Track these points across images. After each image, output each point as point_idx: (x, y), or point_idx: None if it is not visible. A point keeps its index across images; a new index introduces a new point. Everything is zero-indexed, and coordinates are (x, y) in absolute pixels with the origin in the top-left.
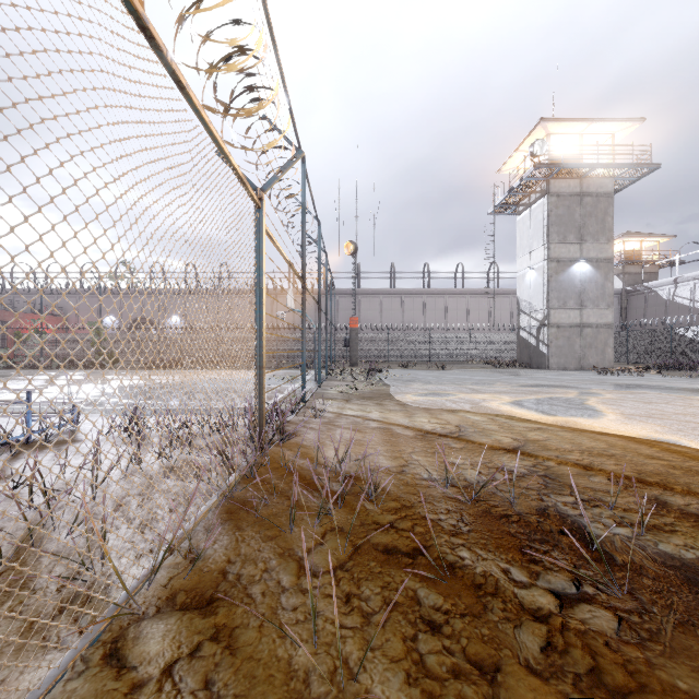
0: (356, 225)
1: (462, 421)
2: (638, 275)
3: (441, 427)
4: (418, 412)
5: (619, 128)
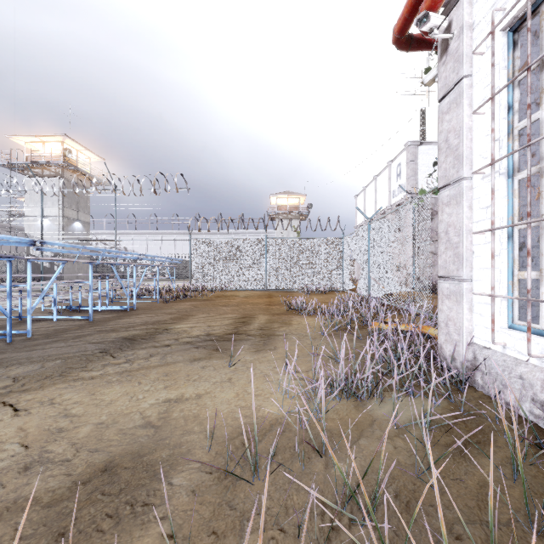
0: None
1: None
2: None
3: None
4: None
5: (94, 157)
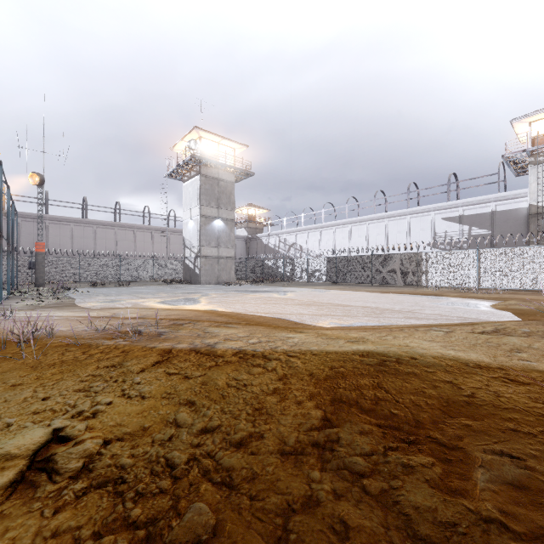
0: (43, 159)
1: (120, 311)
2: (254, 229)
3: (104, 314)
4: (93, 310)
5: (237, 147)
